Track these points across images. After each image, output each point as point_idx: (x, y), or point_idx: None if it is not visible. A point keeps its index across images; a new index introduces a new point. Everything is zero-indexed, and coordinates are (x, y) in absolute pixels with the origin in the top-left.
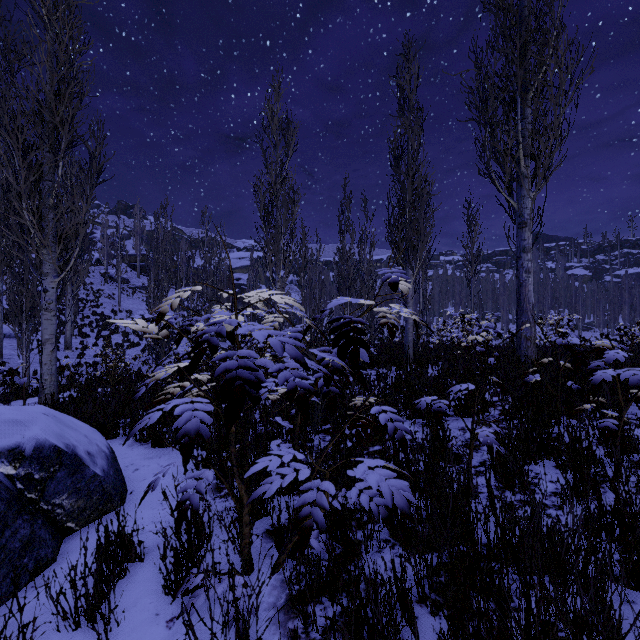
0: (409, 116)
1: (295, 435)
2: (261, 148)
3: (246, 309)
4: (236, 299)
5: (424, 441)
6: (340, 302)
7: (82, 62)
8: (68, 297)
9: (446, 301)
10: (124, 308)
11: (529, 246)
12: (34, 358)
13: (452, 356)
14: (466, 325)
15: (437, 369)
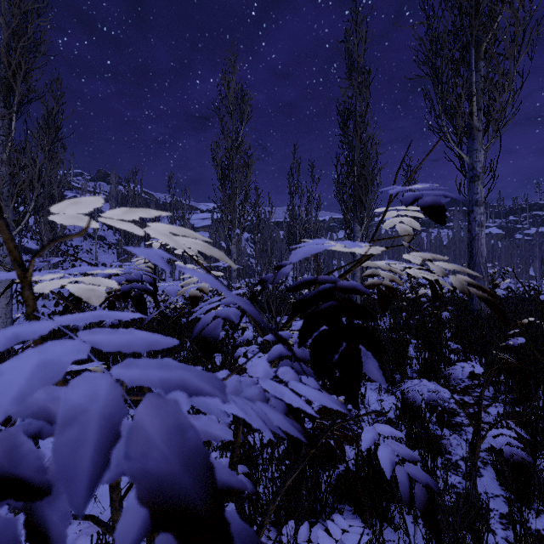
0: (357, 77)
1: (233, 462)
2: (218, 116)
3: (207, 263)
4: (8, 232)
5: (392, 414)
6: (319, 248)
7: (38, 20)
8: (46, 252)
9: (381, 256)
10: (100, 262)
11: (482, 199)
12: (13, 307)
13: (398, 308)
14: (410, 278)
15: (385, 321)
